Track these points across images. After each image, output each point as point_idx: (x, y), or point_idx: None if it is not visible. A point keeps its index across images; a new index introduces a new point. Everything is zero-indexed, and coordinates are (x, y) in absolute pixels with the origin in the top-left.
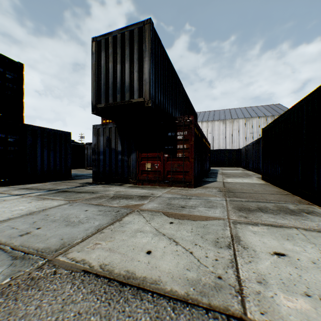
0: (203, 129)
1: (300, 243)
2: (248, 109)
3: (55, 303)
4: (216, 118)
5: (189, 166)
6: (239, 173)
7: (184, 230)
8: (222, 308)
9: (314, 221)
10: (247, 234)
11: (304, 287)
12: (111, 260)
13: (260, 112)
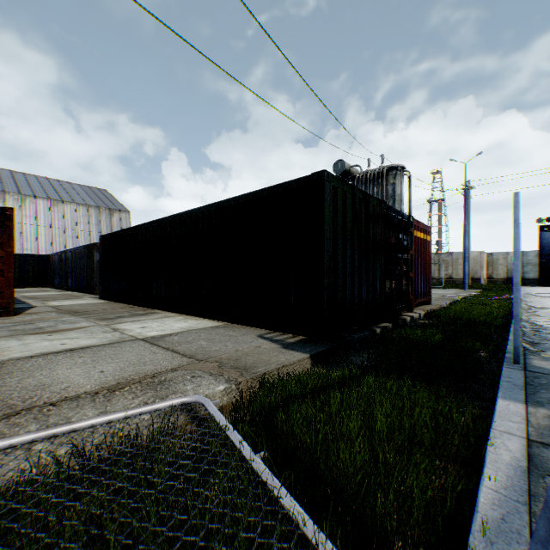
0: None
1: (151, 323)
2: (55, 184)
3: (43, 361)
4: None
5: (6, 284)
6: (60, 295)
7: (73, 335)
8: (130, 340)
9: (156, 316)
10: (121, 326)
11: (156, 330)
12: (41, 352)
13: (78, 195)
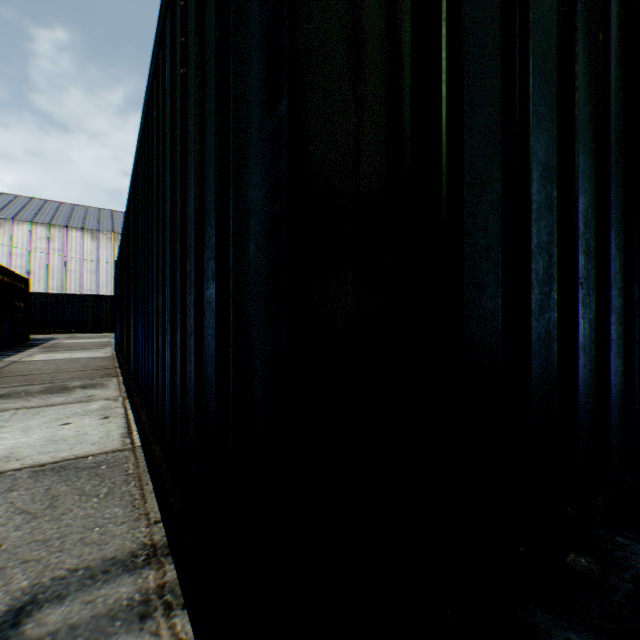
0: (38, 241)
1: None
2: None
3: None
4: (77, 223)
5: None
6: (97, 343)
7: None
8: None
9: (75, 395)
10: None
11: None
12: None
13: None
